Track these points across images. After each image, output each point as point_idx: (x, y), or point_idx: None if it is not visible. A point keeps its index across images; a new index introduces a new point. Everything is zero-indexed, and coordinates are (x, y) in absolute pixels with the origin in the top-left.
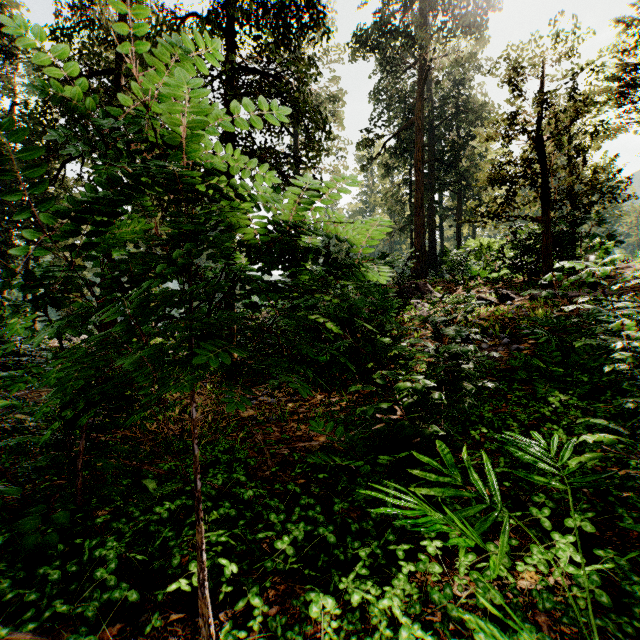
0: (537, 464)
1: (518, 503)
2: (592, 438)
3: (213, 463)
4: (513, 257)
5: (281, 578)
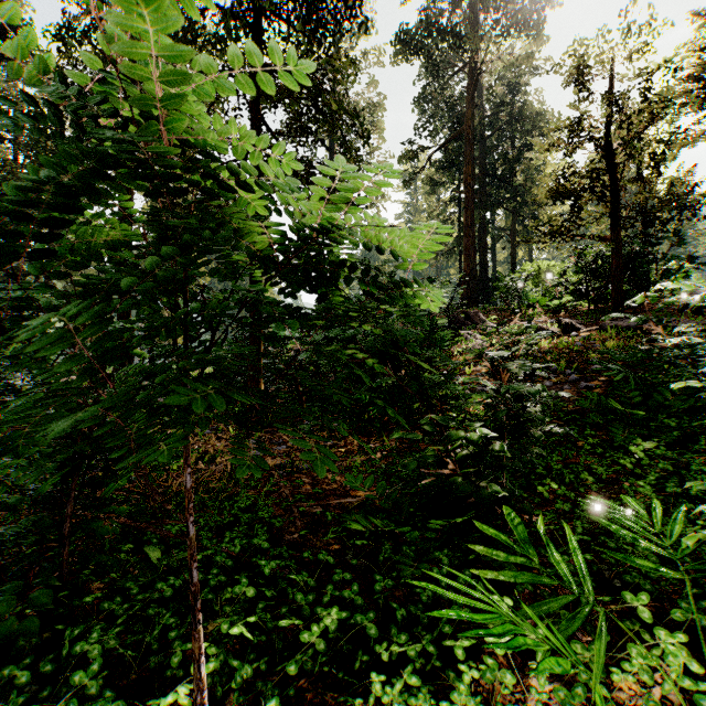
0: (638, 542)
1: (602, 580)
2: None
3: (232, 522)
4: (577, 282)
5: (308, 681)
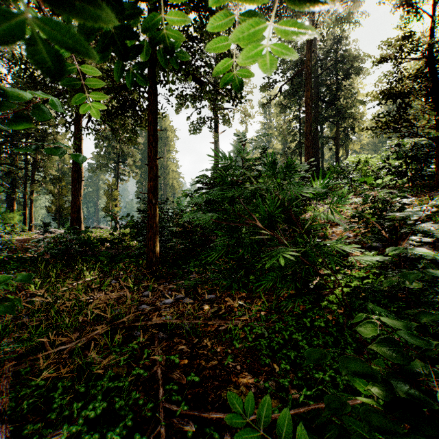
0: None
1: None
2: None
3: (81, 432)
4: (398, 165)
5: None
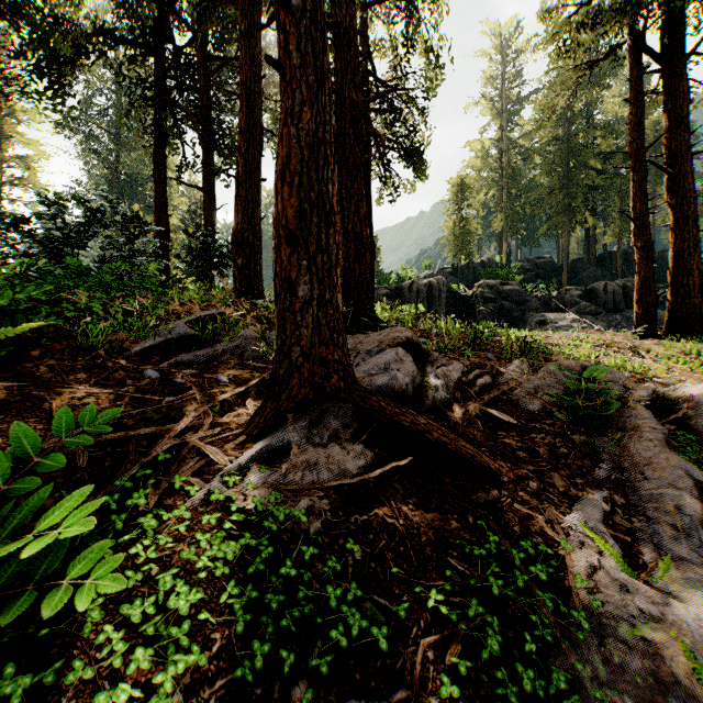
0: None
1: None
2: None
3: None
4: None
5: None
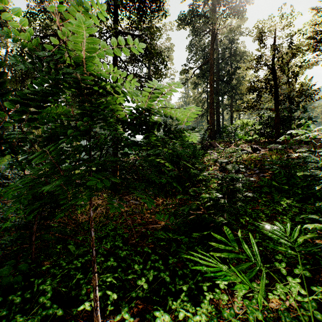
0: (280, 240)
1: (267, 258)
2: (311, 226)
3: (105, 236)
4: (260, 129)
5: (140, 301)
